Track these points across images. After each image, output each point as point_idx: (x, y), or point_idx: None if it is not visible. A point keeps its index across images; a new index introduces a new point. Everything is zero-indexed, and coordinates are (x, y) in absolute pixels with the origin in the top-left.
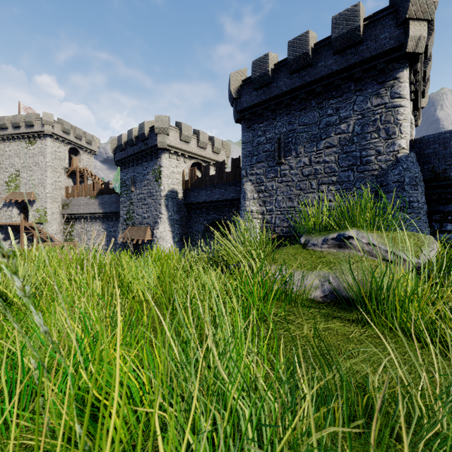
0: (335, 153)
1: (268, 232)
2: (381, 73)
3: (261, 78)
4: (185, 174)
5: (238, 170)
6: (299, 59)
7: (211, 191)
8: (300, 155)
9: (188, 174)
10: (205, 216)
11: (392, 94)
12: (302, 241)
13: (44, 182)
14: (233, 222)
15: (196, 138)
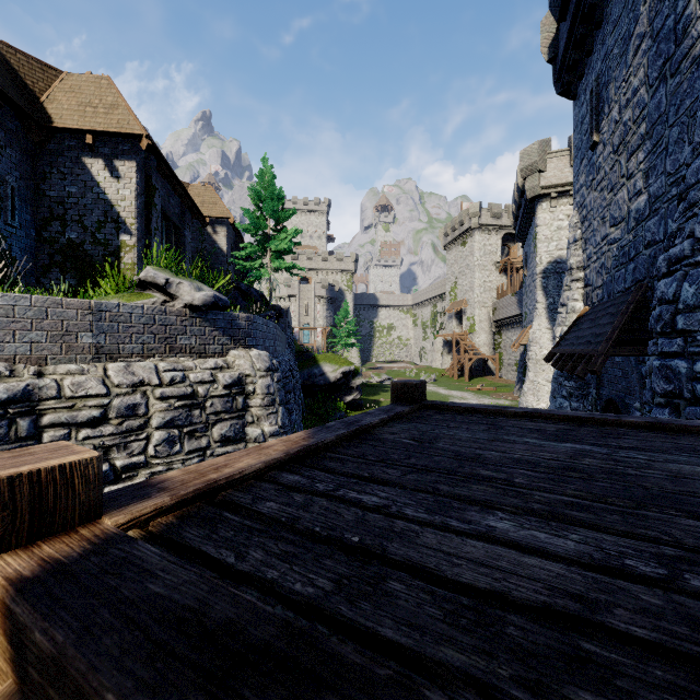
0: (644, 55)
1: (587, 304)
2: None
3: None
4: None
5: None
6: None
7: None
8: (610, 107)
9: None
10: None
11: None
12: None
13: (473, 285)
14: None
15: None
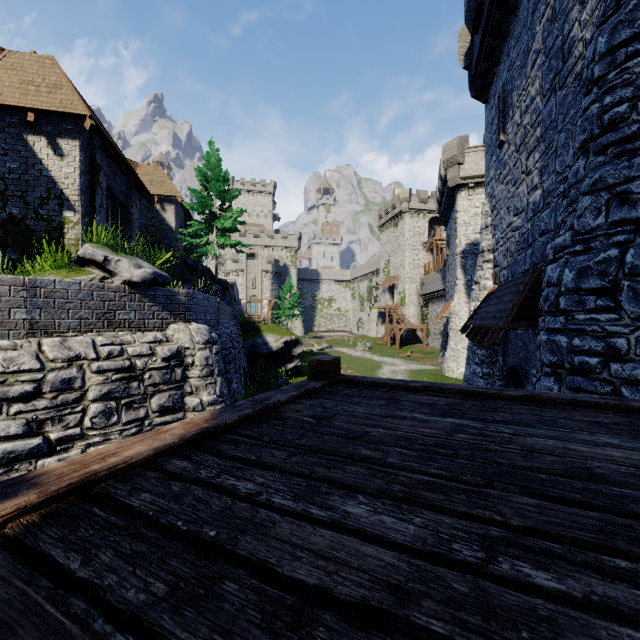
0: (539, 69)
1: (496, 282)
2: None
3: (468, 10)
4: None
5: None
6: None
7: None
8: (514, 111)
9: None
10: None
11: None
12: None
13: (403, 263)
14: None
15: None
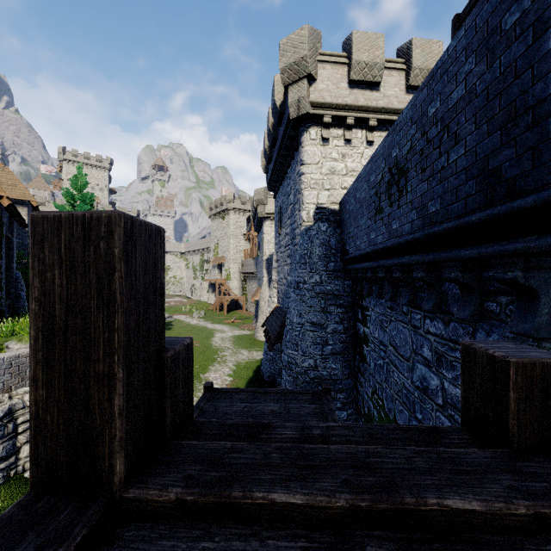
0: (289, 225)
1: (278, 301)
2: (295, 140)
3: (265, 154)
4: None
5: None
6: (269, 136)
7: None
8: (283, 226)
9: None
10: None
11: (300, 161)
12: None
13: (229, 248)
14: None
15: None
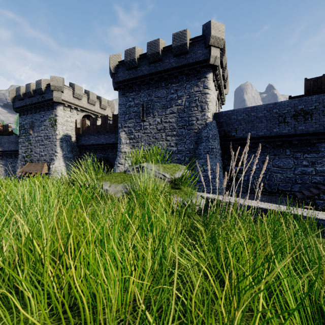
0: (175, 117)
1: None
2: (198, 73)
3: (131, 62)
4: (77, 122)
5: (117, 123)
6: (154, 55)
7: (98, 136)
8: (155, 117)
9: (80, 123)
10: (93, 155)
11: (204, 86)
12: (125, 169)
13: None
14: (114, 159)
15: (87, 97)
